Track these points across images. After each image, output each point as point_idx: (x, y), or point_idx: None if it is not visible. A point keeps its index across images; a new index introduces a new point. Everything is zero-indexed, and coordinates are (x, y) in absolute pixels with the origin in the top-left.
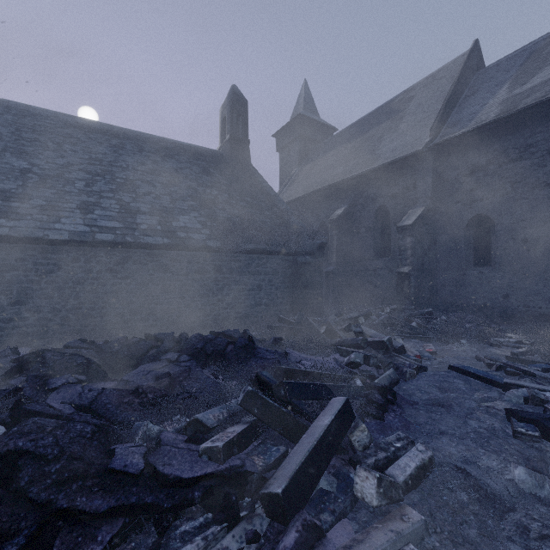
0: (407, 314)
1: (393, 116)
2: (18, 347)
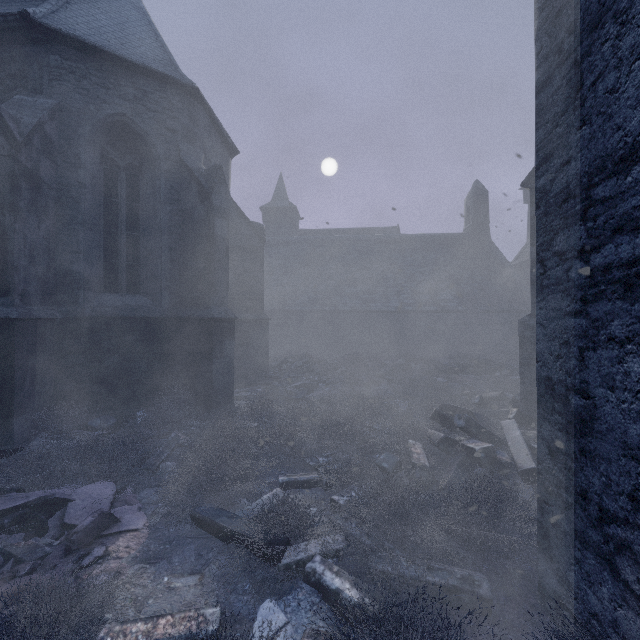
0: None
1: None
2: None
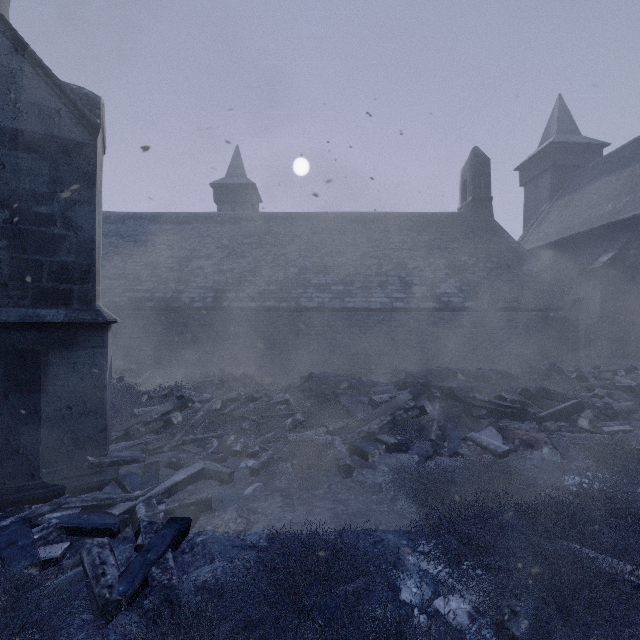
0: None
1: None
2: None
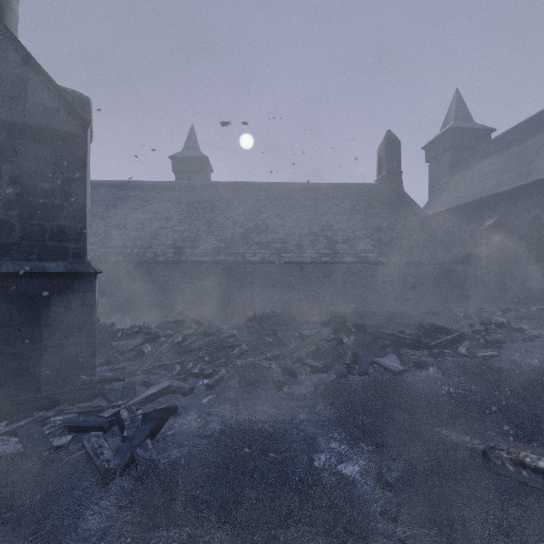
0: None
1: None
2: None
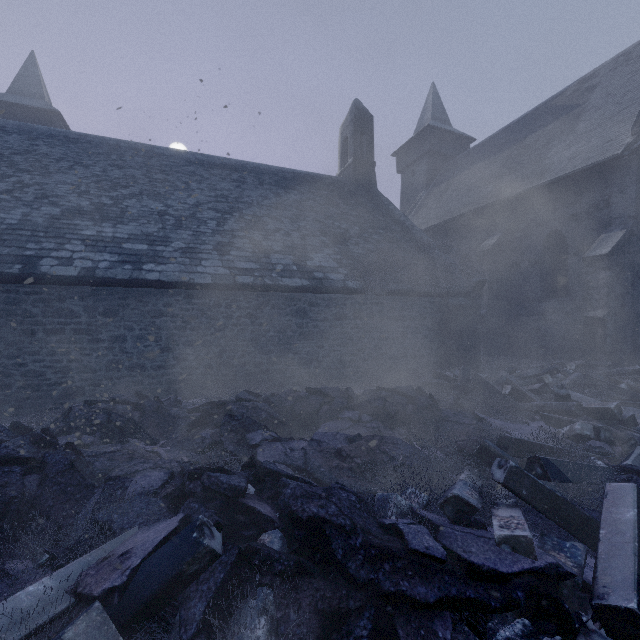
0: (603, 372)
1: (564, 114)
2: (166, 396)
